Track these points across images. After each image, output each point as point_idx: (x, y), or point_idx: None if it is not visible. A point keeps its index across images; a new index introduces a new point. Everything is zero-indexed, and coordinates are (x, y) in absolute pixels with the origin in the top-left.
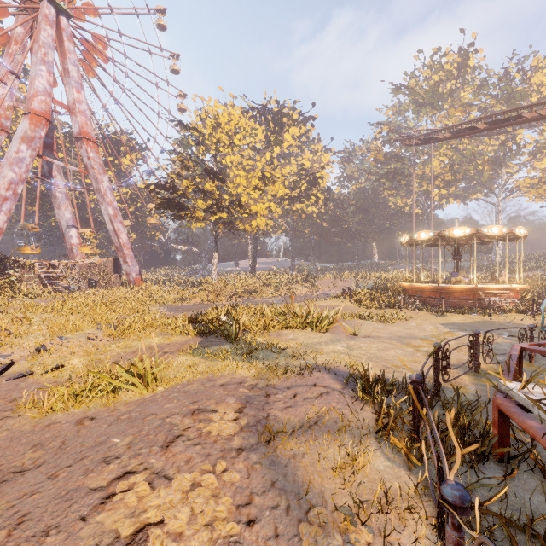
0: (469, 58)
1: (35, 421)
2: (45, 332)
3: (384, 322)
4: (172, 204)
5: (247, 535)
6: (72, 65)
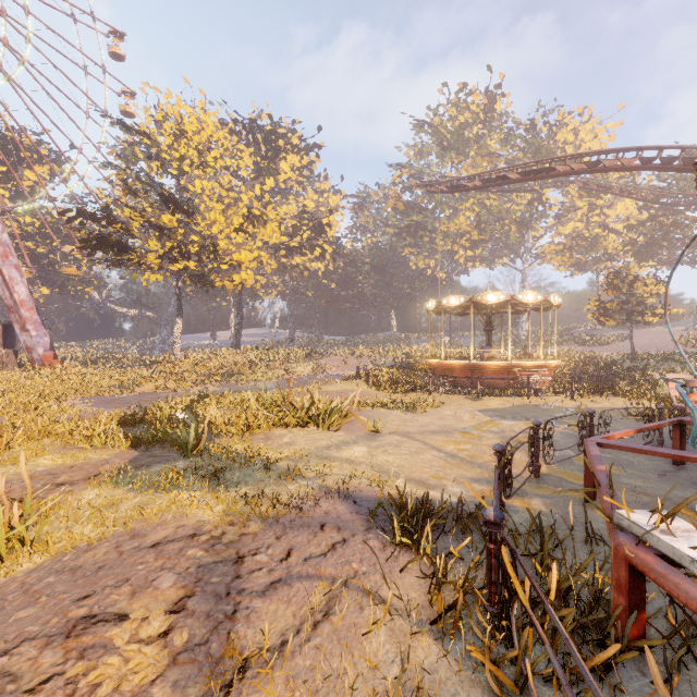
0: (496, 102)
1: None
2: None
3: (412, 412)
4: (106, 242)
5: None
6: None
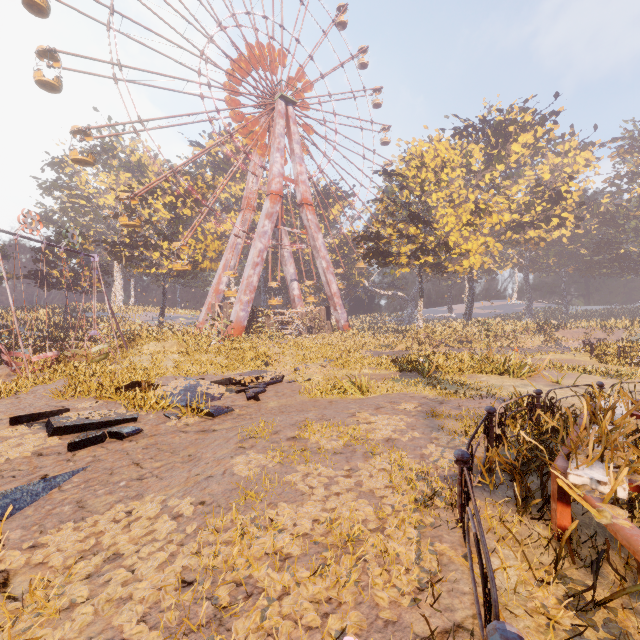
0: None
1: (309, 399)
2: (294, 361)
3: (616, 379)
4: (377, 253)
5: (410, 431)
6: (296, 144)
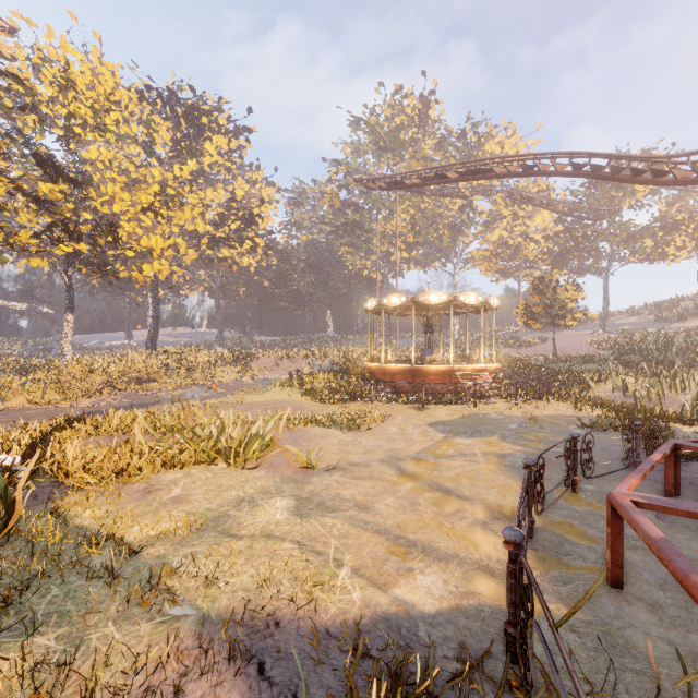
0: (430, 108)
1: None
2: None
3: (353, 430)
4: None
5: None
6: None
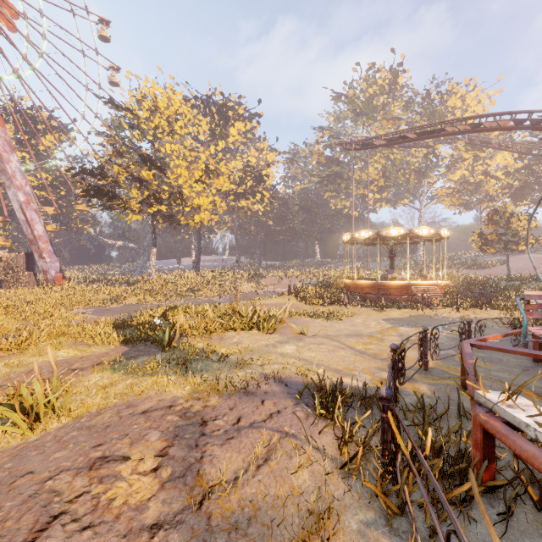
0: (399, 76)
1: None
2: None
3: (330, 320)
4: (101, 192)
5: None
6: None
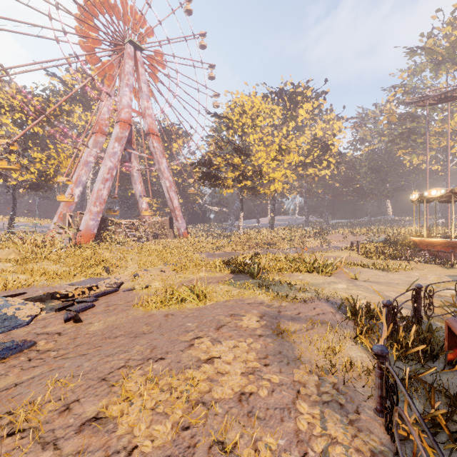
0: None
1: (143, 313)
2: (136, 266)
3: (386, 271)
4: (210, 176)
5: (264, 369)
6: (143, 83)
